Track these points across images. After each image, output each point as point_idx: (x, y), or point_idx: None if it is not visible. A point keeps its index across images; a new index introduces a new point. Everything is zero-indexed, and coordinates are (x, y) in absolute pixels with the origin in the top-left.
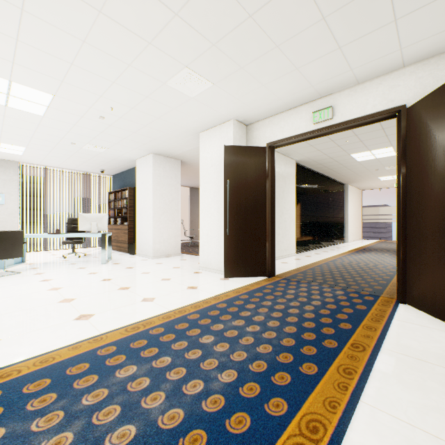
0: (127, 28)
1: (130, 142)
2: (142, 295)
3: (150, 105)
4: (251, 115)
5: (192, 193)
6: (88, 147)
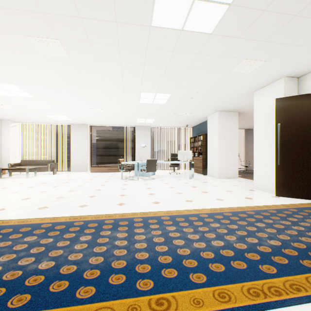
0: (210, 55)
1: (204, 107)
2: (215, 196)
3: (219, 85)
4: (302, 69)
5: (246, 133)
6: (181, 114)
